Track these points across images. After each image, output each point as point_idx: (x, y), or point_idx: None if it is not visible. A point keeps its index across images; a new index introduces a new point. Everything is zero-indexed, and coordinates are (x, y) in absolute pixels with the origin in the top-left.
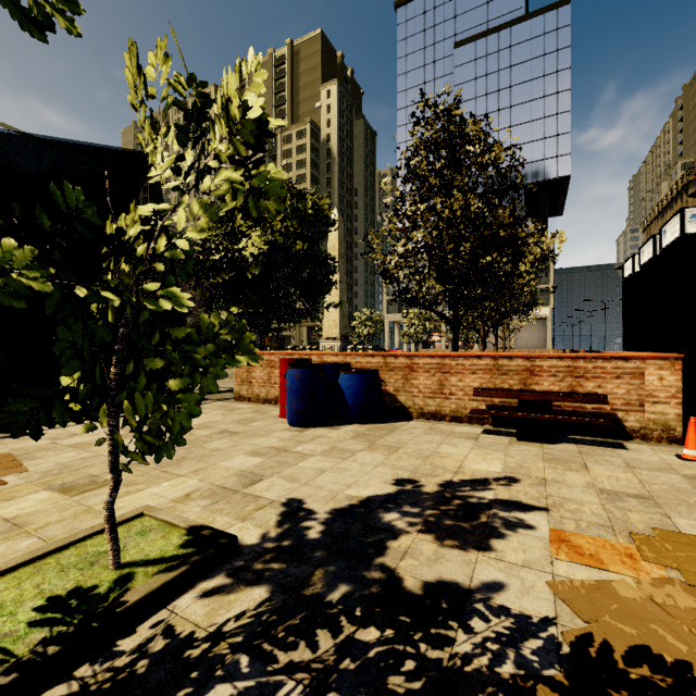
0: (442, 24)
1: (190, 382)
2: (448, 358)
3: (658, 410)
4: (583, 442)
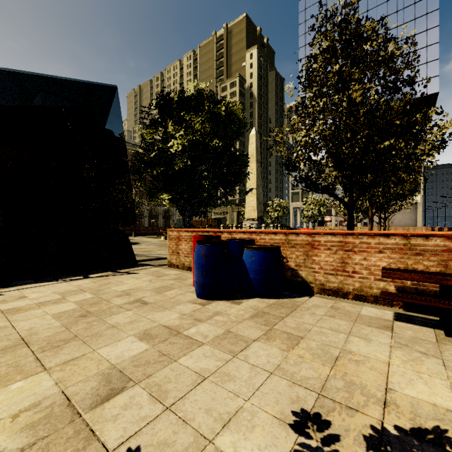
0: None
1: None
2: (351, 236)
3: None
4: None
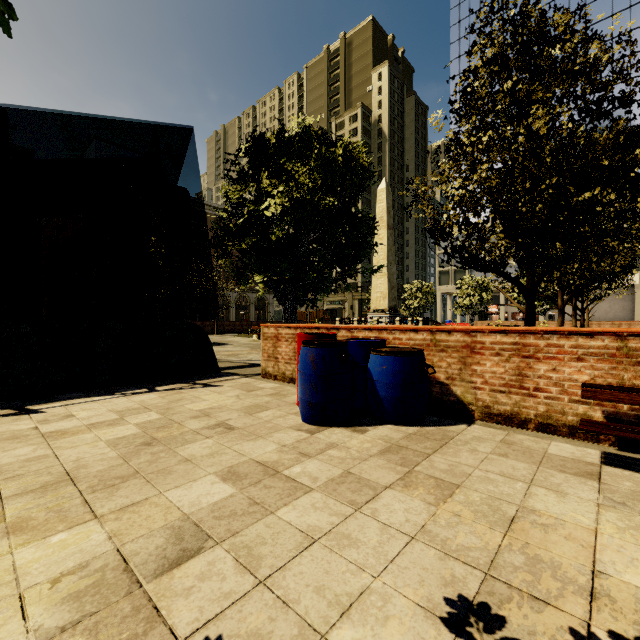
0: None
1: None
2: (532, 335)
3: None
4: None
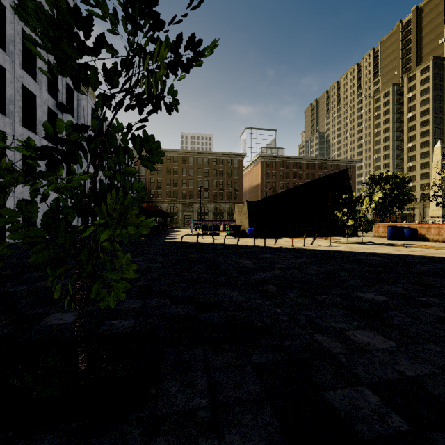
0: None
1: (370, 225)
2: (440, 225)
3: None
4: None
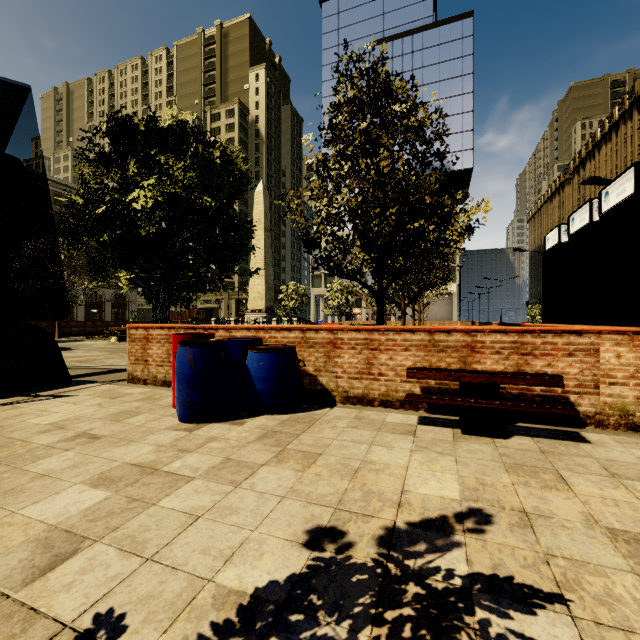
0: (362, 22)
1: None
2: (377, 332)
3: (615, 392)
4: (536, 432)
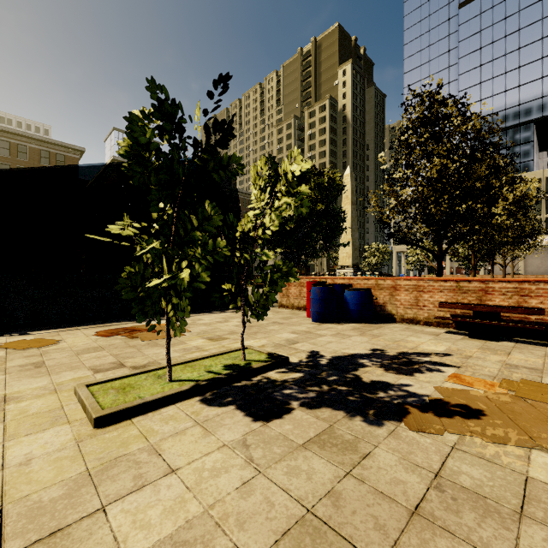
0: None
1: (272, 288)
2: (422, 281)
3: None
4: (523, 342)
